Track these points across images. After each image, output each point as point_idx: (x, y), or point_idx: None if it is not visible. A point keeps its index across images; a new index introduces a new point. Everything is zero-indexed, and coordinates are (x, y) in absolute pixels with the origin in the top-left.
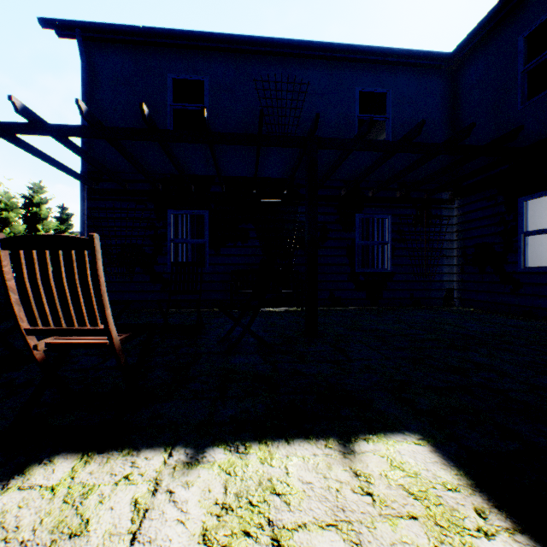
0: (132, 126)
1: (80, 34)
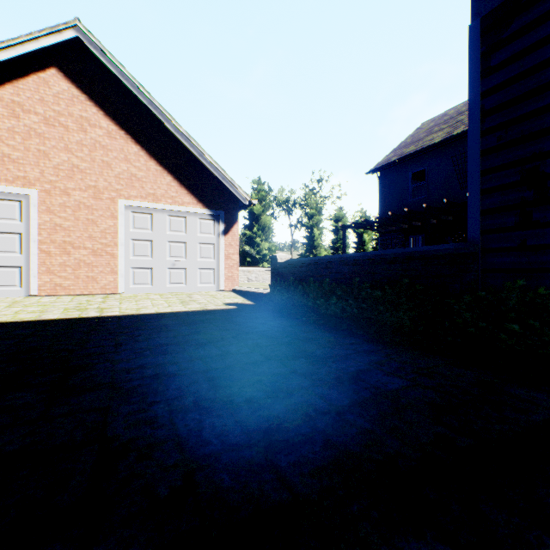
0: (395, 201)
1: (377, 172)
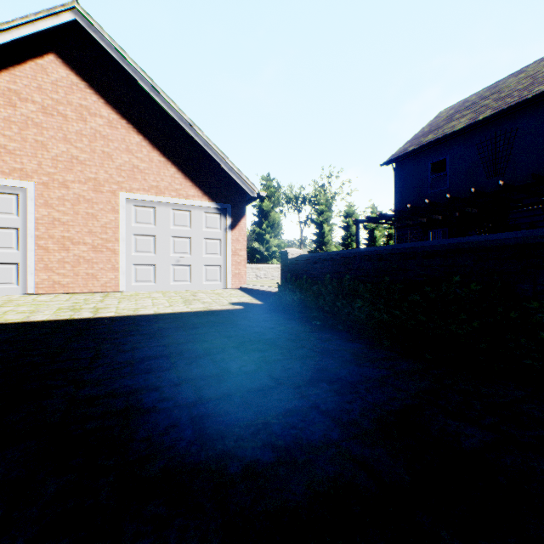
0: (413, 194)
1: (392, 164)
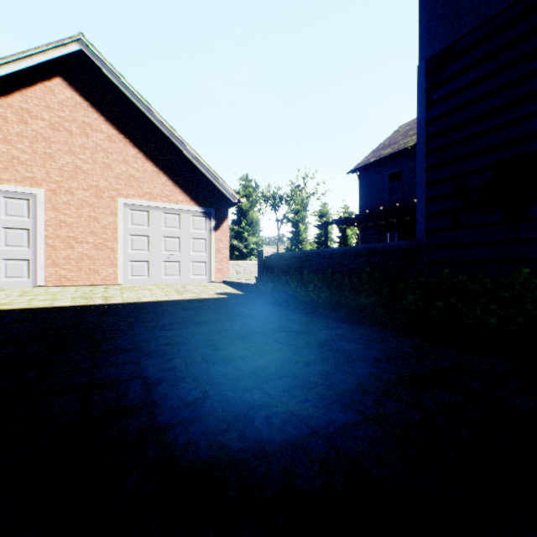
0: (374, 200)
1: (357, 172)
